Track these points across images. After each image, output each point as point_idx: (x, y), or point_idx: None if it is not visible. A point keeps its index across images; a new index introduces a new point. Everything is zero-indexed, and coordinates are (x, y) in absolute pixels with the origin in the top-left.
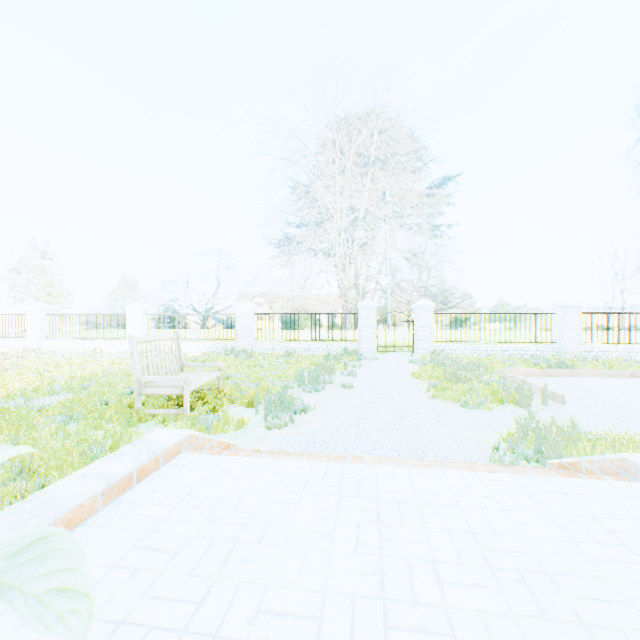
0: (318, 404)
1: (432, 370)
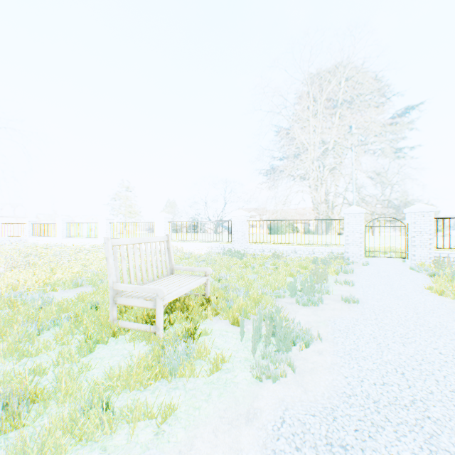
0: (321, 329)
1: (454, 284)
